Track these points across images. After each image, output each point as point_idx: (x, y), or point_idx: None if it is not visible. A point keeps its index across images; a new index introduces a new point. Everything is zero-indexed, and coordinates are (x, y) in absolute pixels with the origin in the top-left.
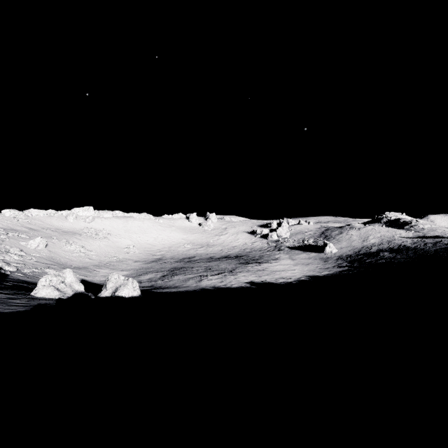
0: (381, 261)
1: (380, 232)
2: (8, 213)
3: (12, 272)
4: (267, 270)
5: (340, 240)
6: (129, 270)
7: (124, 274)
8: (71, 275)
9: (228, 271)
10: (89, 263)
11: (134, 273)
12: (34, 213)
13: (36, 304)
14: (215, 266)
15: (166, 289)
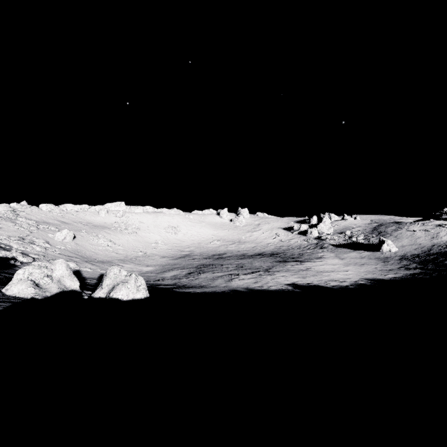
0: None
1: None
2: (45, 207)
3: (25, 263)
4: (311, 270)
5: (399, 237)
6: (154, 266)
7: (149, 270)
8: (63, 267)
9: (263, 270)
10: (114, 257)
11: (158, 269)
12: (69, 207)
13: None
14: (248, 264)
15: (190, 288)
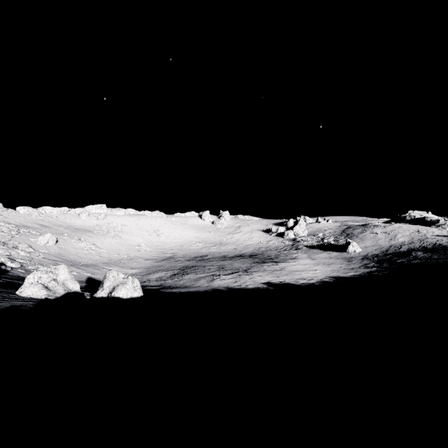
0: (415, 261)
1: (409, 230)
2: (22, 210)
3: (15, 268)
4: (285, 270)
5: (364, 239)
6: (138, 268)
7: (134, 272)
8: (65, 272)
9: (242, 271)
10: (98, 261)
11: (143, 271)
12: (48, 210)
13: (6, 307)
14: (229, 265)
15: (175, 289)
